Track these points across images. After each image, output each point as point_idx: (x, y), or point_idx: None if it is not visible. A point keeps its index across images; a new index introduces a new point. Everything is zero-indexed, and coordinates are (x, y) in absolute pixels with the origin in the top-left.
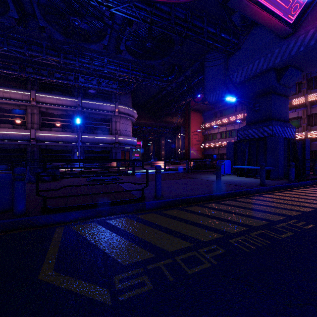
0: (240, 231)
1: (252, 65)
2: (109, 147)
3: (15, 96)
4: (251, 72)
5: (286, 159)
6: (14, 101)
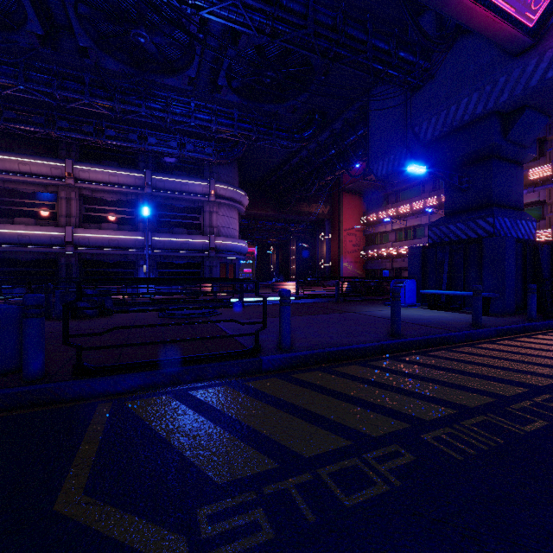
0: (443, 417)
1: (456, 106)
2: (200, 258)
3: (38, 169)
4: (454, 119)
5: (519, 278)
6: (38, 178)
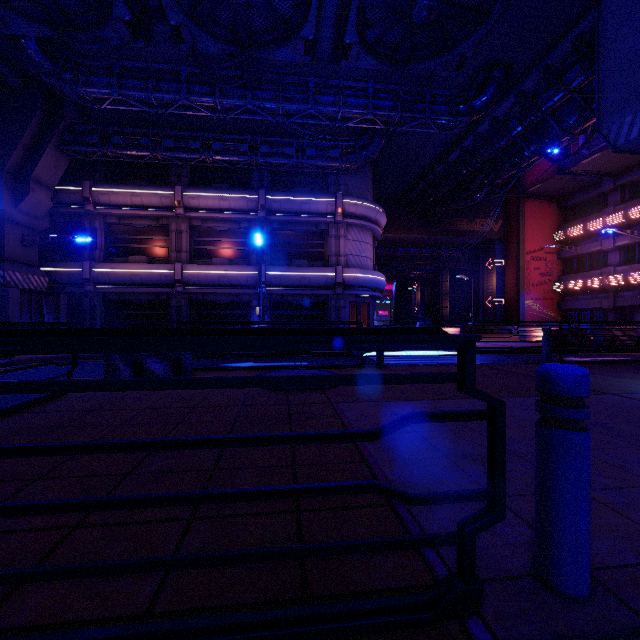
0: None
1: None
2: (323, 296)
3: (149, 200)
4: None
5: None
6: (149, 210)
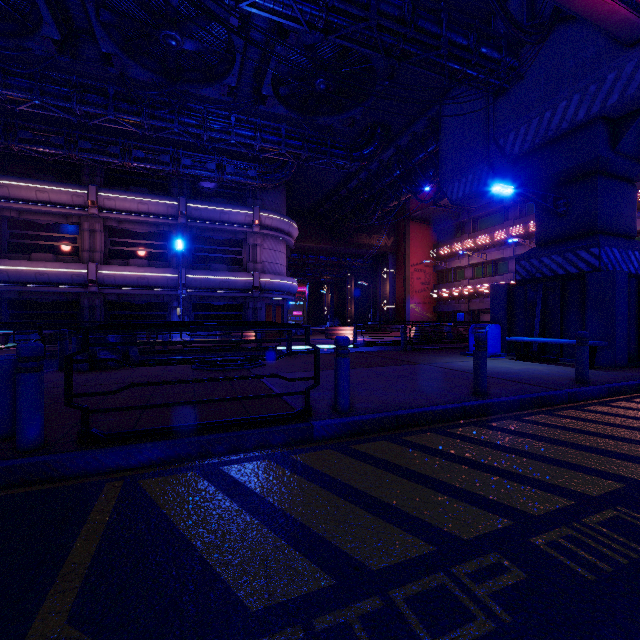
0: (556, 510)
1: (552, 112)
2: (242, 298)
3: (58, 197)
4: (548, 128)
5: (632, 323)
6: (57, 207)
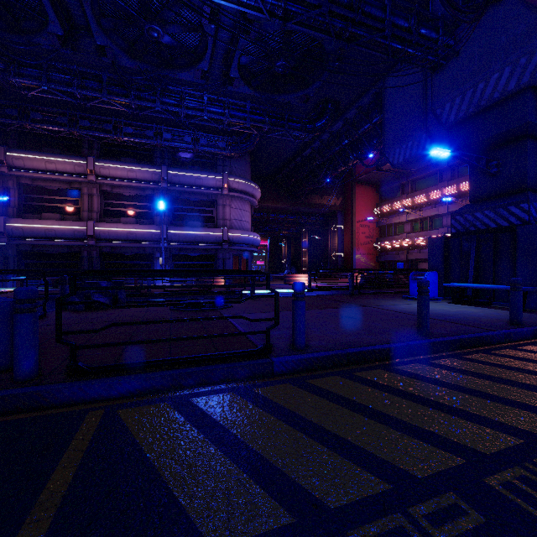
0: (507, 449)
1: (485, 84)
2: (213, 250)
3: (63, 167)
4: (481, 98)
5: None
6: (62, 175)
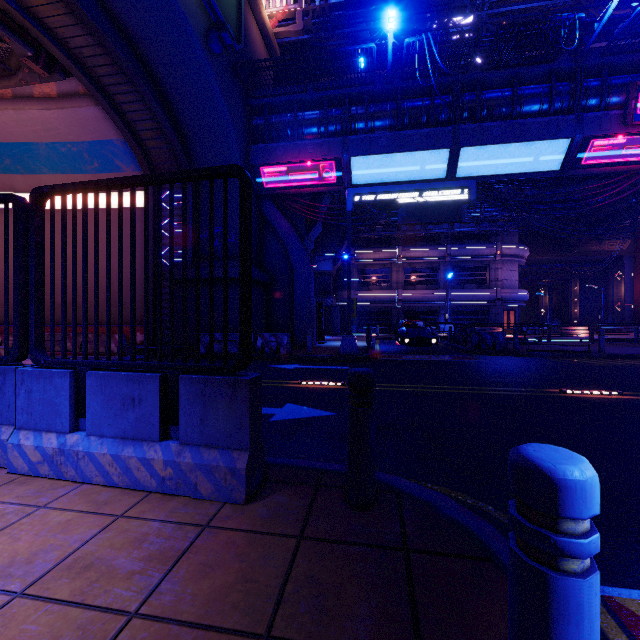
0: None
1: None
2: (486, 306)
3: (383, 256)
4: None
5: None
6: (382, 261)
